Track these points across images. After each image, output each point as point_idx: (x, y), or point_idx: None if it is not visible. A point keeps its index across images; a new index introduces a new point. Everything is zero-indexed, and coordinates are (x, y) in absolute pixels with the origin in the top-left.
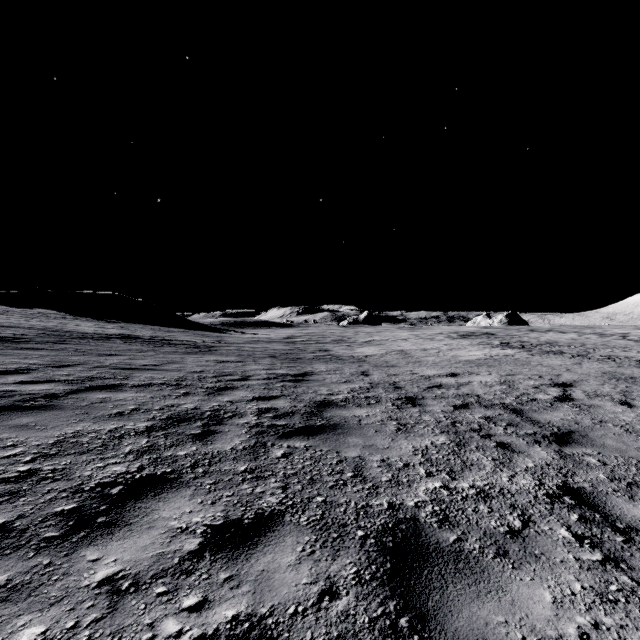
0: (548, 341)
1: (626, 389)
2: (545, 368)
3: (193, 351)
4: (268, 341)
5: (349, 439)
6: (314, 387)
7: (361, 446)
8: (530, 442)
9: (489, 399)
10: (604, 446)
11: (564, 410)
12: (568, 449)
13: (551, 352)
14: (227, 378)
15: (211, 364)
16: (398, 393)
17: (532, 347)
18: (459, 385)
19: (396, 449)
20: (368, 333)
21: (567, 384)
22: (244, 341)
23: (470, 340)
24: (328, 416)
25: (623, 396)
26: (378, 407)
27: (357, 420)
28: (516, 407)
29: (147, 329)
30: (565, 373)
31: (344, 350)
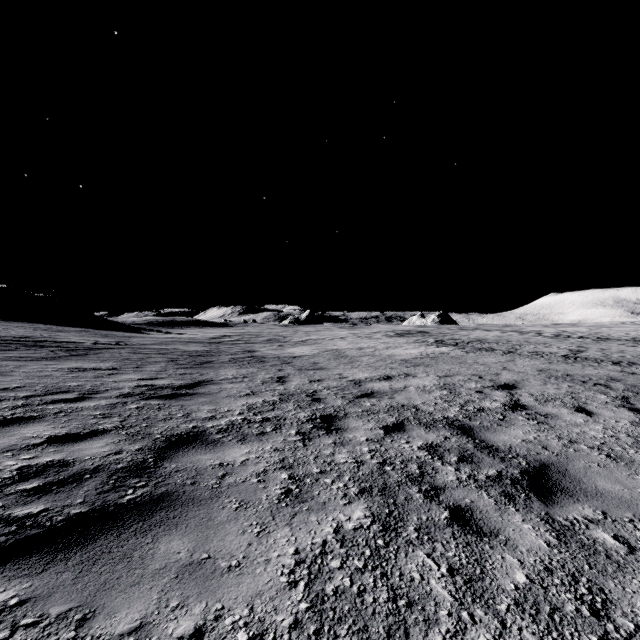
0: (477, 338)
1: (571, 389)
2: (482, 366)
3: (56, 355)
4: (187, 341)
5: (161, 545)
6: (192, 406)
7: (174, 571)
8: (500, 500)
9: (429, 412)
10: (601, 494)
11: (521, 425)
12: (559, 511)
13: (483, 349)
14: (49, 398)
15: (56, 374)
16: (313, 409)
17: (465, 344)
18: (394, 392)
19: (255, 568)
20: (307, 332)
21: (510, 385)
22: (155, 342)
23: (406, 338)
24: (166, 472)
25: (573, 399)
26: (272, 439)
27: (219, 476)
28: (464, 423)
29: (27, 328)
30: (503, 372)
31: (272, 350)
